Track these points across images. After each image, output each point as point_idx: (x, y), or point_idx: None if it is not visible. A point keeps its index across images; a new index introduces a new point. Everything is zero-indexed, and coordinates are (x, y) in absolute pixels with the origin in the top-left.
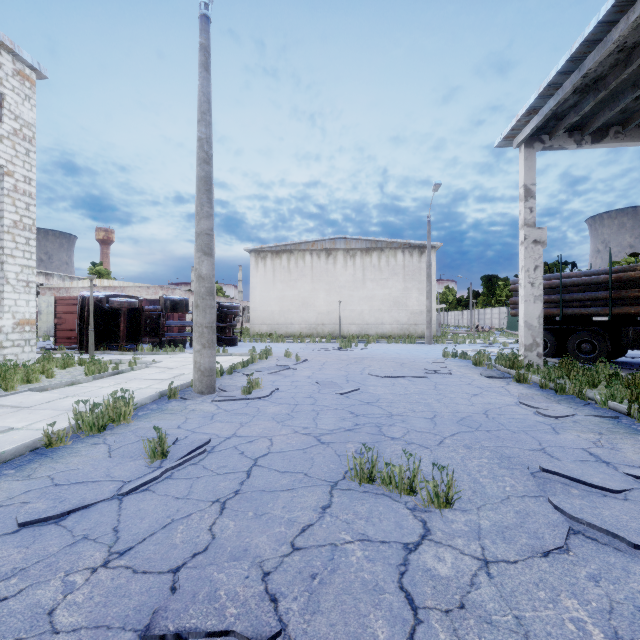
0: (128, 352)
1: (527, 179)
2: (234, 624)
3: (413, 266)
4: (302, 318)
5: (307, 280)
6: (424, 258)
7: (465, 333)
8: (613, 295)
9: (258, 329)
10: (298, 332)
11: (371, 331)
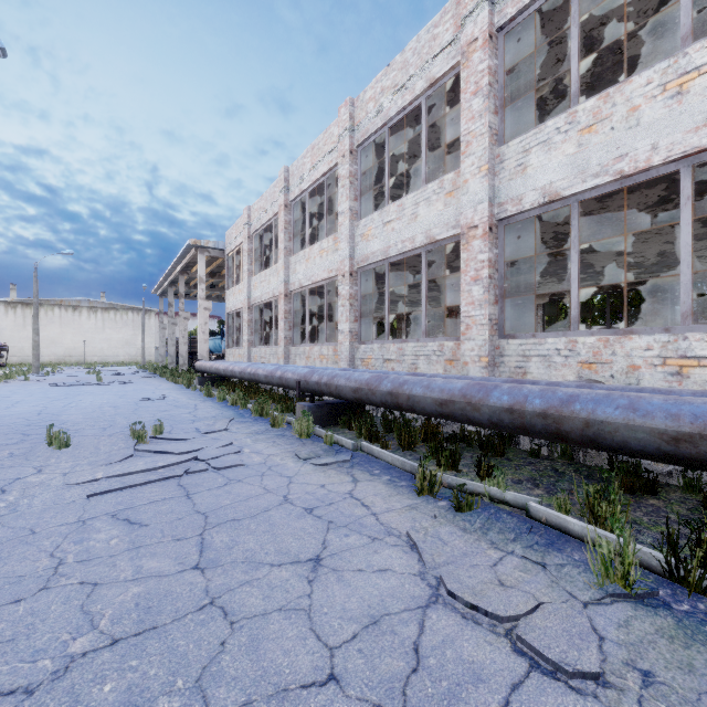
0: None
1: (161, 308)
2: (75, 376)
3: (140, 321)
4: (52, 352)
5: (56, 326)
6: (147, 317)
7: None
8: (192, 345)
9: (8, 360)
10: (48, 362)
11: (110, 360)
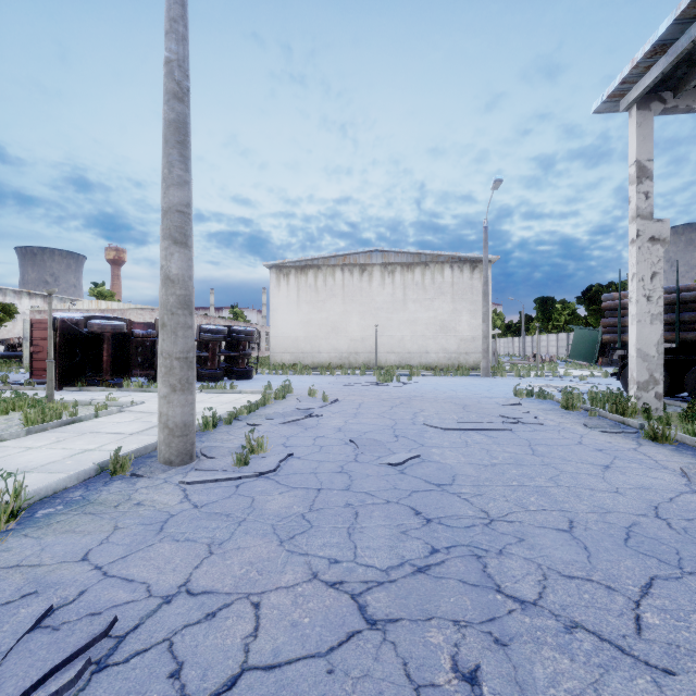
0: (111, 388)
1: (641, 153)
2: None
3: (463, 284)
4: (332, 346)
5: (337, 301)
6: (477, 274)
7: (521, 363)
8: None
9: (280, 359)
10: (327, 362)
11: (413, 361)
